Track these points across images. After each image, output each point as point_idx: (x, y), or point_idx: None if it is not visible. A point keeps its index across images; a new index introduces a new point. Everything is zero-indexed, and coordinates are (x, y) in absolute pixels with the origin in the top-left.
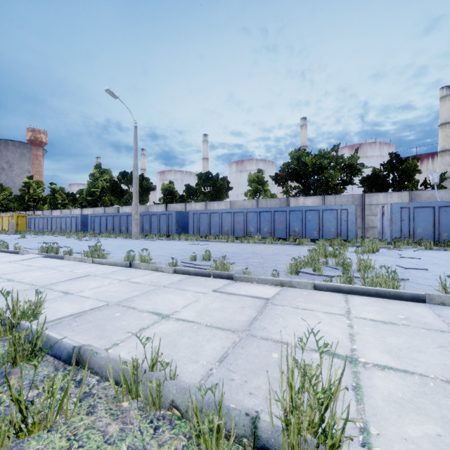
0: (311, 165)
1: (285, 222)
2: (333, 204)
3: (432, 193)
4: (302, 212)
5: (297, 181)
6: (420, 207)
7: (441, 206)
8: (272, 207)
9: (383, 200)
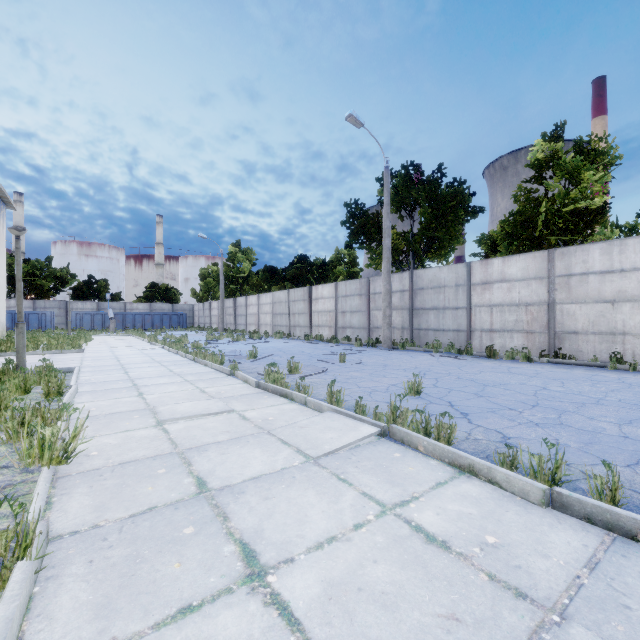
0: (24, 272)
1: None
2: (44, 307)
3: (110, 303)
4: (13, 314)
5: (9, 283)
6: (86, 314)
7: (95, 314)
8: None
9: (81, 306)
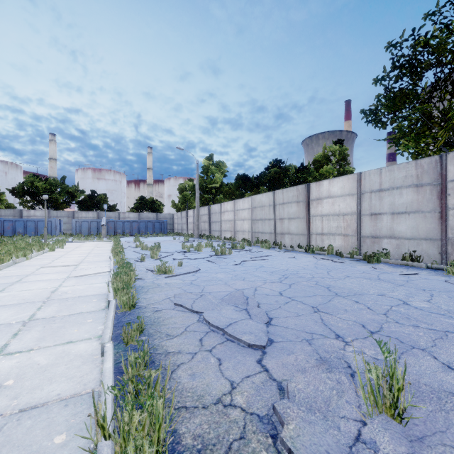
0: (43, 188)
1: (12, 227)
2: (56, 216)
3: (107, 213)
4: (24, 222)
5: (32, 197)
6: (84, 221)
7: (91, 221)
8: (7, 215)
9: (85, 215)
